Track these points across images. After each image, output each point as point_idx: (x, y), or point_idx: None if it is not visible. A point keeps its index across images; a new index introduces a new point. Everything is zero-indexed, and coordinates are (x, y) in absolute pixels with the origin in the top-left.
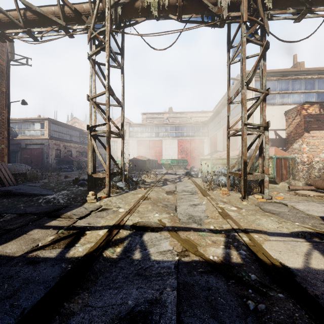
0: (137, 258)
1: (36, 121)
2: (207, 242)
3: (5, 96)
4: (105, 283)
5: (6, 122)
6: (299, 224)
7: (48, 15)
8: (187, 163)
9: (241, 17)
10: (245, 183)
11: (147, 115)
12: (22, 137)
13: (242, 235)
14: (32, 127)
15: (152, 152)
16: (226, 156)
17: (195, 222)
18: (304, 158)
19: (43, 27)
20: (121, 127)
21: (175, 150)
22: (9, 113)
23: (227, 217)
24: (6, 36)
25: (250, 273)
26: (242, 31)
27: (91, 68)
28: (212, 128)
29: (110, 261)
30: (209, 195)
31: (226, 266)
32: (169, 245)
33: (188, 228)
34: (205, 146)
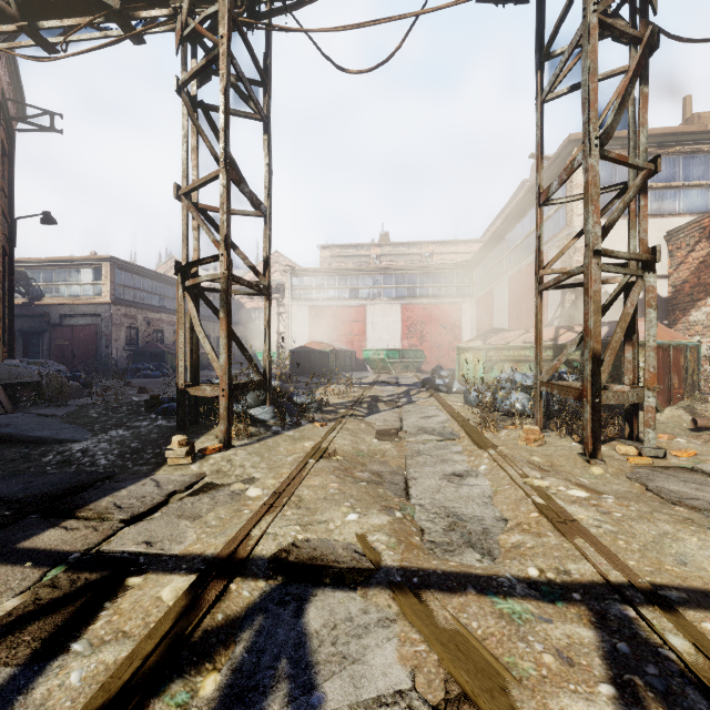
0: None
1: (84, 263)
2: (540, 661)
3: None
4: None
5: None
6: None
7: None
8: (423, 359)
9: None
10: (596, 415)
11: (331, 250)
12: (52, 301)
13: (656, 621)
14: (74, 278)
15: (344, 332)
16: (521, 341)
17: (470, 544)
18: None
19: (68, 17)
20: (264, 269)
21: (397, 329)
22: (13, 243)
23: (571, 530)
24: None
25: None
26: None
27: (185, 115)
28: (482, 277)
29: None
30: (493, 446)
31: None
32: (398, 661)
33: (455, 578)
34: (464, 318)
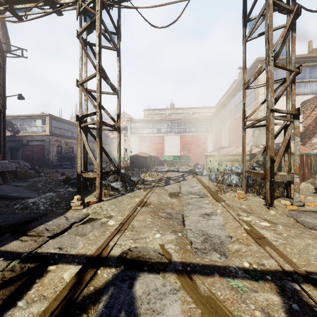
0: None
1: (38, 117)
2: (254, 315)
3: None
4: None
5: None
6: None
7: None
8: (190, 160)
9: None
10: (272, 186)
11: (148, 111)
12: (23, 134)
13: (311, 292)
14: (33, 124)
15: (154, 148)
16: (235, 152)
17: (214, 249)
18: None
19: (28, 3)
20: (117, 119)
21: (178, 146)
22: (5, 108)
23: (263, 242)
24: None
25: None
26: None
27: (81, 48)
28: (216, 123)
29: None
30: (223, 200)
31: None
32: (181, 313)
33: (208, 268)
34: (208, 142)
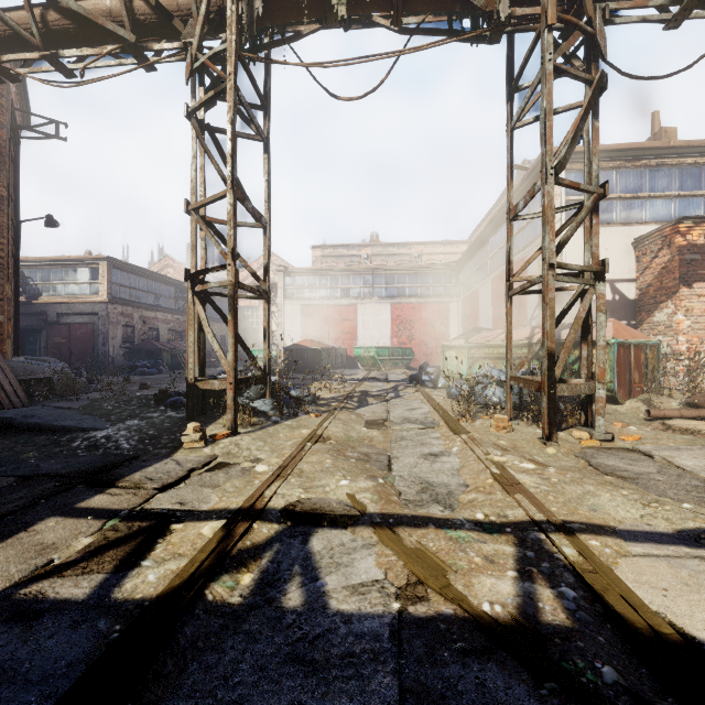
0: (293, 605)
1: (81, 263)
2: (472, 561)
3: (8, 208)
4: (202, 687)
5: (9, 264)
6: (693, 507)
7: (97, 19)
8: (412, 356)
9: (541, 16)
10: (551, 404)
11: (323, 249)
12: (49, 300)
13: (558, 540)
14: (71, 277)
15: (335, 331)
16: (500, 340)
17: (436, 501)
18: (680, 344)
19: (86, 46)
20: (264, 275)
21: (386, 327)
22: (19, 246)
23: (515, 490)
24: (3, 69)
25: (597, 659)
26: (545, 48)
27: (194, 138)
28: (468, 278)
29: (222, 614)
30: (466, 431)
31: (528, 633)
32: (376, 566)
33: (421, 519)
34: (451, 317)
